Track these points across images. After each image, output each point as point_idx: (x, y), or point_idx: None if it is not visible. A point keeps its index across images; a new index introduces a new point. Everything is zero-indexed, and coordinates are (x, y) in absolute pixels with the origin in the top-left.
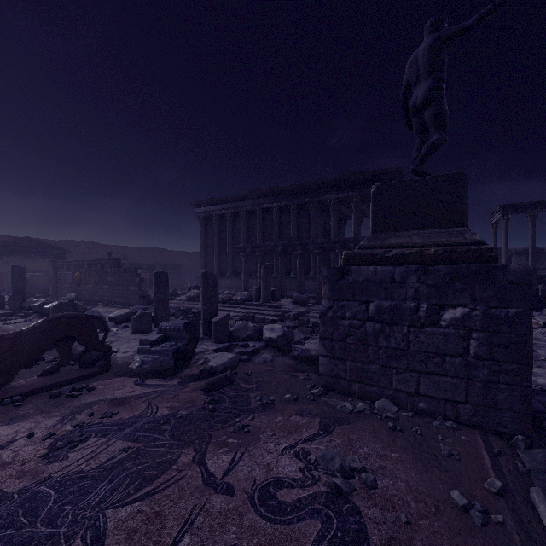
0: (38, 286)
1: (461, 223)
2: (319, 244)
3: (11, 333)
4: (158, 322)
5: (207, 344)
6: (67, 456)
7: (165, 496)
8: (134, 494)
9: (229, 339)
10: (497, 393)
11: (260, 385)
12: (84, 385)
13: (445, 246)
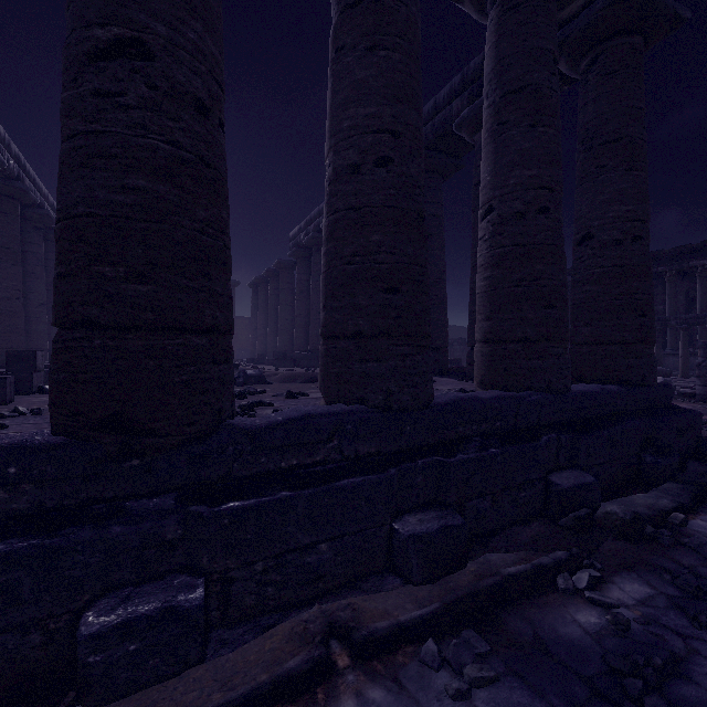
0: None
1: None
2: (683, 319)
3: None
4: None
5: None
6: None
7: None
8: None
9: None
10: None
11: None
12: None
13: None
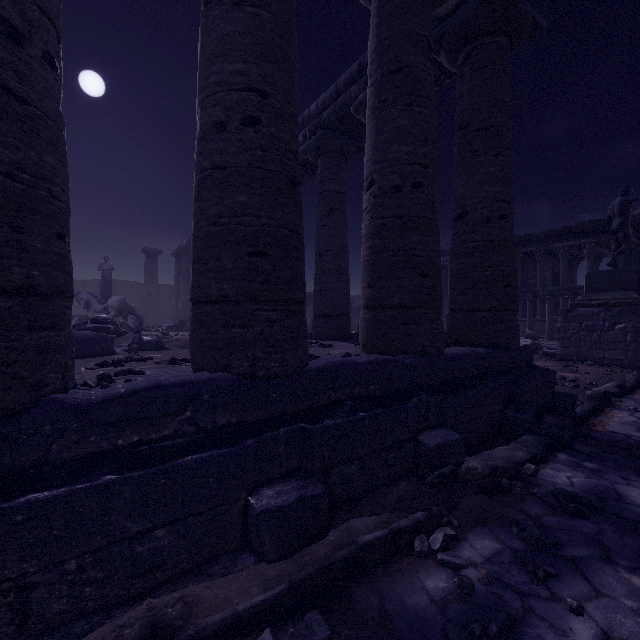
0: None
1: (630, 290)
2: (549, 291)
3: None
4: None
5: None
6: None
7: None
8: None
9: None
10: (638, 355)
11: None
12: None
13: (621, 299)
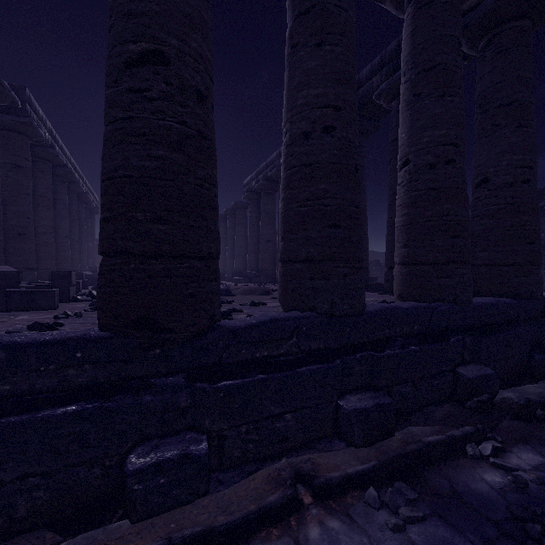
0: None
1: None
2: None
3: None
4: None
5: None
6: None
7: None
8: None
9: None
10: None
11: None
12: None
13: None
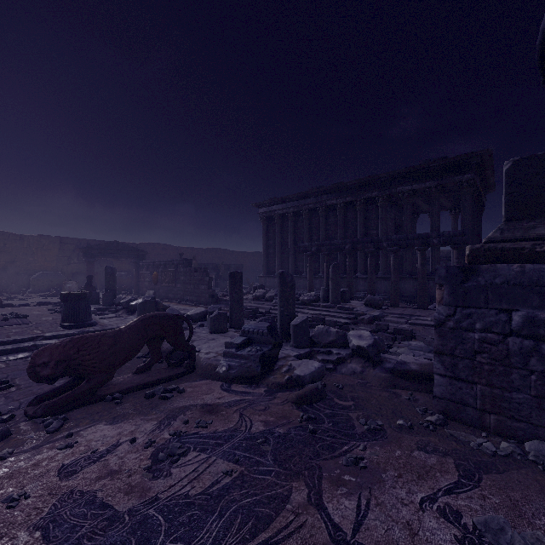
0: (123, 284)
1: None
2: (394, 241)
3: (112, 332)
4: (233, 322)
5: (287, 348)
6: (170, 472)
7: None
8: (250, 540)
9: (310, 344)
10: None
11: (358, 402)
12: (174, 386)
13: None
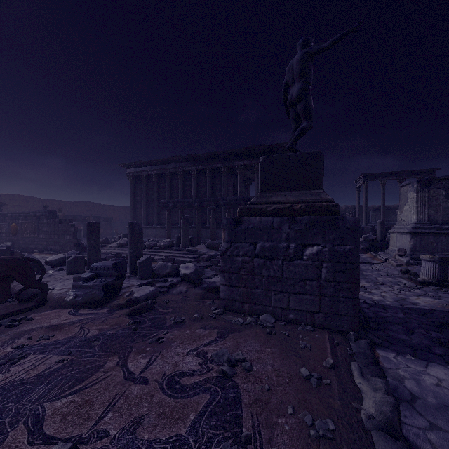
0: None
1: (319, 187)
2: (228, 201)
3: None
4: (90, 264)
5: (133, 280)
6: (9, 370)
7: (93, 389)
8: (68, 390)
9: (152, 276)
10: (339, 304)
11: (175, 309)
12: (23, 316)
13: (308, 203)
